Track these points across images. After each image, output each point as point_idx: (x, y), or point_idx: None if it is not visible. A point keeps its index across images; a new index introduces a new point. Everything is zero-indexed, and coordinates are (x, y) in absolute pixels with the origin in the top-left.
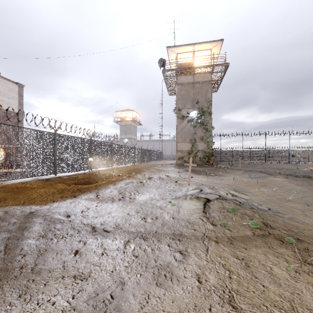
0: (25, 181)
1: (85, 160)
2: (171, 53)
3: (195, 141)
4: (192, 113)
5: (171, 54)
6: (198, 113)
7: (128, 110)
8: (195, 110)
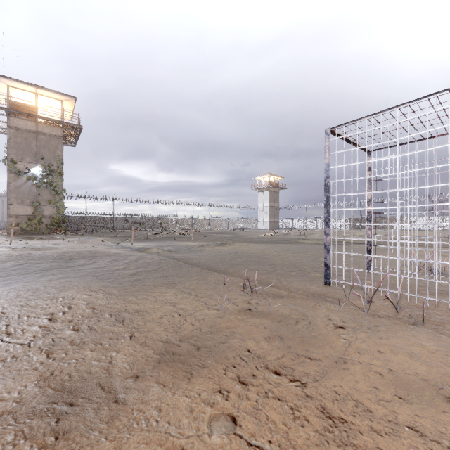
0: None
1: None
2: None
3: (39, 204)
4: (35, 170)
5: None
6: (44, 171)
7: None
8: (39, 166)
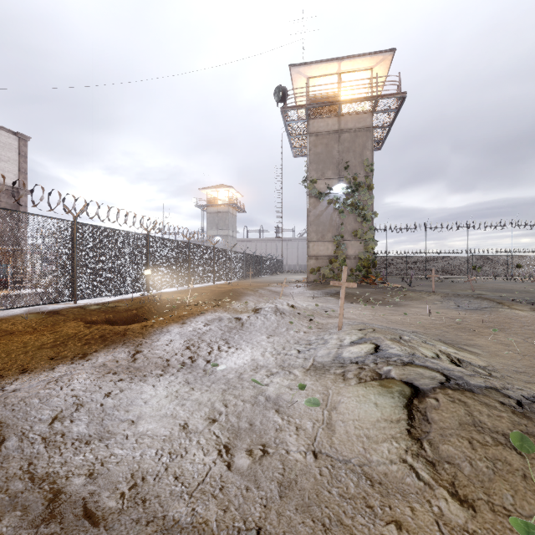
0: (6, 316)
1: (137, 274)
2: (298, 76)
3: (342, 239)
4: (336, 188)
5: (297, 79)
6: (348, 187)
7: (222, 186)
8: (342, 181)
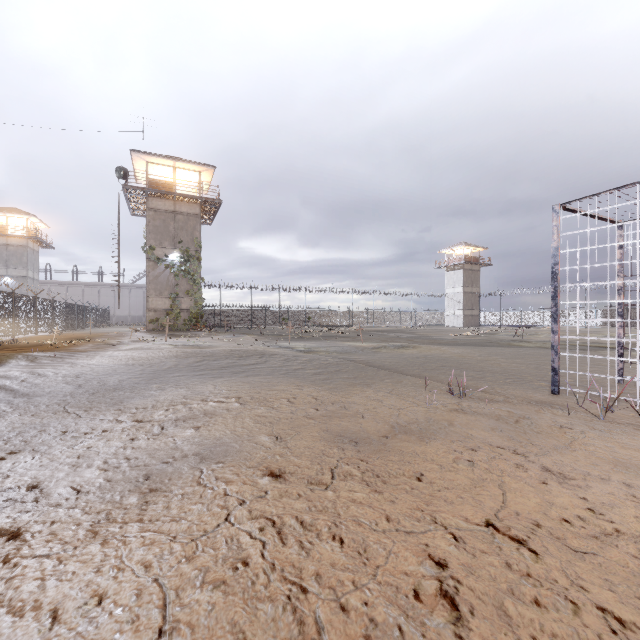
0: None
1: None
2: (139, 158)
3: (177, 296)
4: (173, 256)
5: (138, 160)
6: (182, 258)
7: (16, 211)
8: (177, 252)
